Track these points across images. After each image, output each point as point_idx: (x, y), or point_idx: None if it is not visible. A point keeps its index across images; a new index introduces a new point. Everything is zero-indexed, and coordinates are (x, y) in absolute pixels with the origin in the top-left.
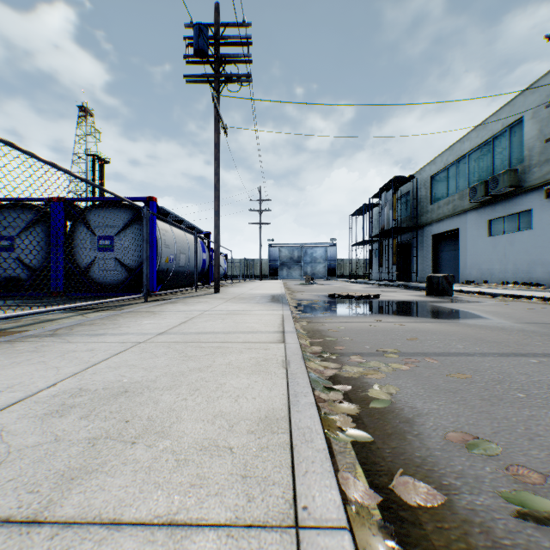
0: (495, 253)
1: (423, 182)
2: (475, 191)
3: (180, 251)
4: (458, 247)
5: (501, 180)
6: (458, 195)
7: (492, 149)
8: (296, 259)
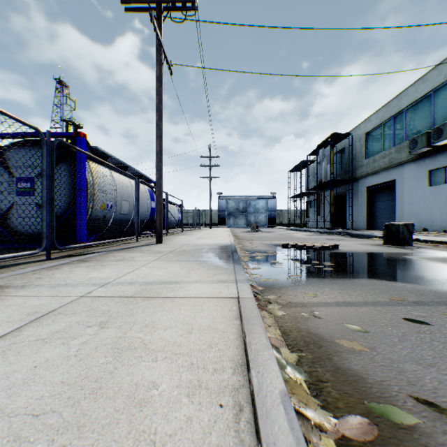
0: (436, 202)
1: (358, 139)
2: (416, 142)
3: (121, 197)
4: (394, 198)
5: (446, 130)
6: (395, 148)
7: (433, 102)
8: (241, 210)
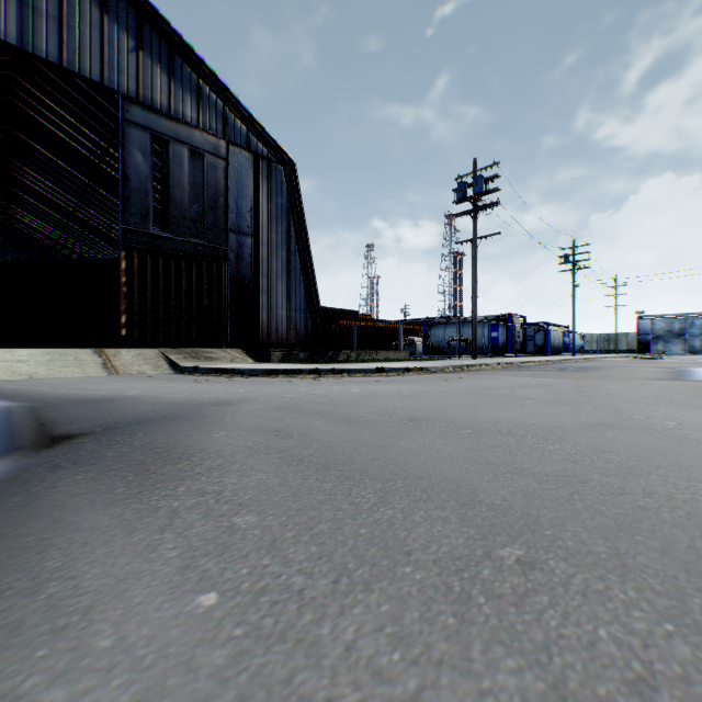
0: None
1: None
2: None
3: (554, 339)
4: None
5: None
6: None
7: None
8: (674, 332)
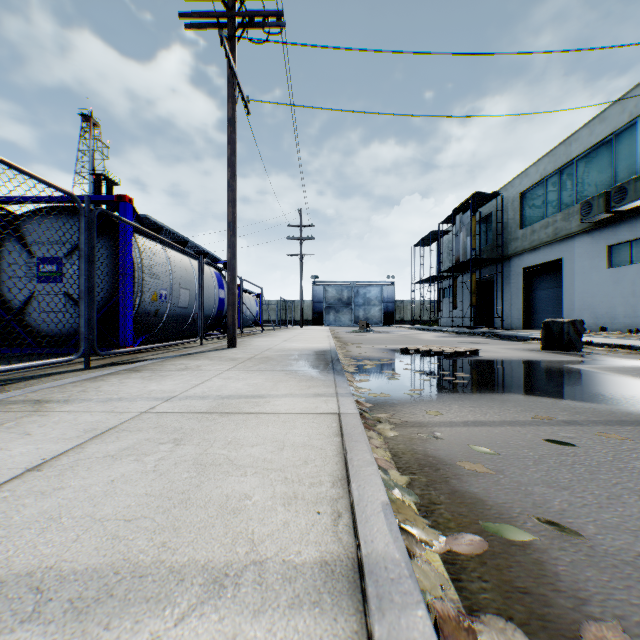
0: (618, 290)
1: (510, 201)
2: (590, 206)
3: (179, 284)
4: (560, 284)
5: (632, 190)
6: (561, 215)
7: (614, 150)
8: (345, 301)
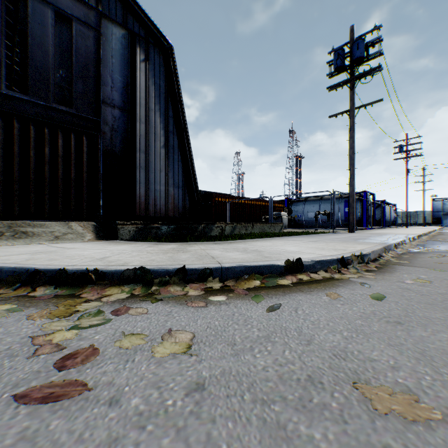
0: None
1: None
2: None
3: (388, 214)
4: None
5: None
6: None
7: None
8: None
